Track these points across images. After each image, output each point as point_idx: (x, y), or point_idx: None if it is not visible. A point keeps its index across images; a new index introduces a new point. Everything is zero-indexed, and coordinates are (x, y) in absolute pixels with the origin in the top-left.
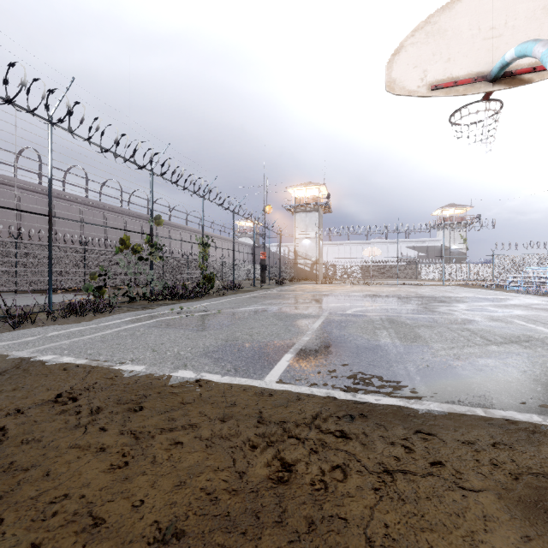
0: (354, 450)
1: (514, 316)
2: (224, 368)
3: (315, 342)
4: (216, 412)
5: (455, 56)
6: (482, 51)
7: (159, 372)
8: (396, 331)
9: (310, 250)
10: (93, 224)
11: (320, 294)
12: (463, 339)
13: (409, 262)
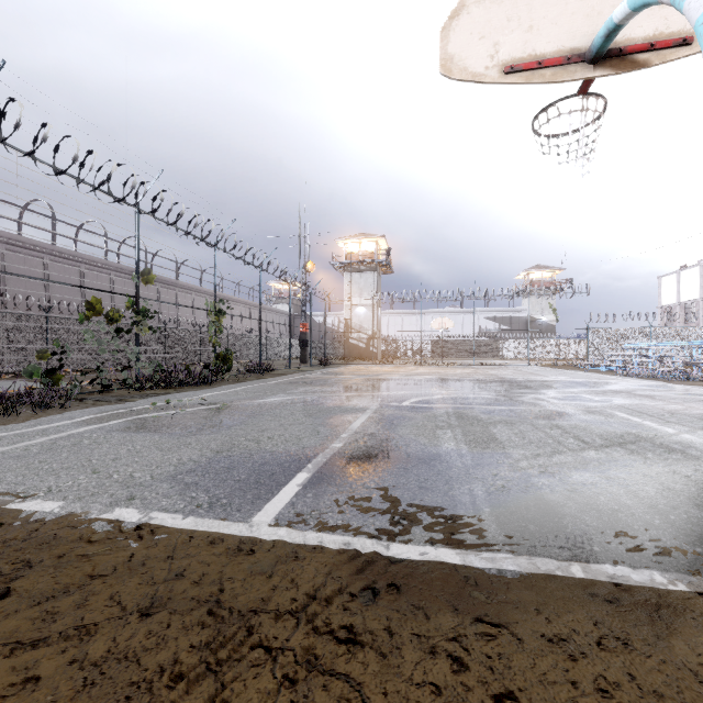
0: (363, 674)
1: (614, 406)
2: (193, 502)
3: (349, 451)
4: (141, 594)
5: (539, 22)
6: (578, 17)
7: (82, 512)
8: (464, 431)
9: (365, 321)
10: (42, 280)
11: (374, 378)
12: (552, 441)
13: (489, 337)
